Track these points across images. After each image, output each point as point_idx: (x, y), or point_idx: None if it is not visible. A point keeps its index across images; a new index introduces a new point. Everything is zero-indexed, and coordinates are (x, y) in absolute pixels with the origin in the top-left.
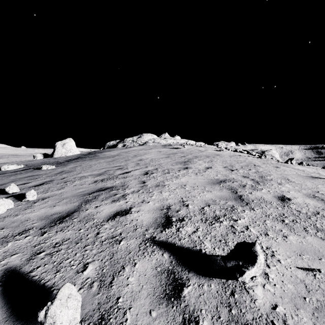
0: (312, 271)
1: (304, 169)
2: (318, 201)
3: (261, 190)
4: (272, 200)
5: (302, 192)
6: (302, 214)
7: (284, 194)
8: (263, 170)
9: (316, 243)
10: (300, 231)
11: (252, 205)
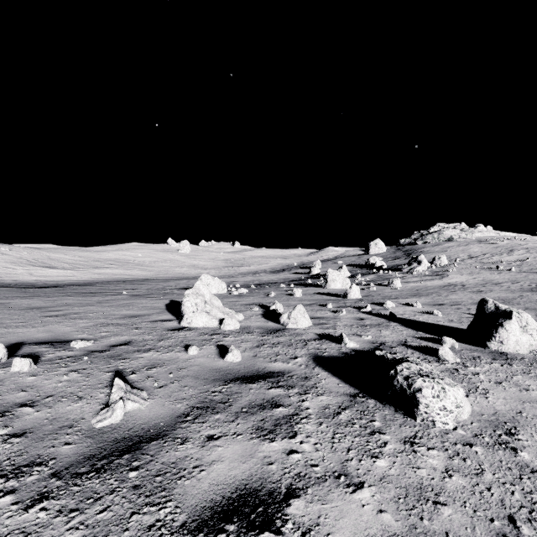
0: None
1: None
2: None
3: None
4: None
5: None
6: None
7: None
8: None
9: None
10: None
11: None
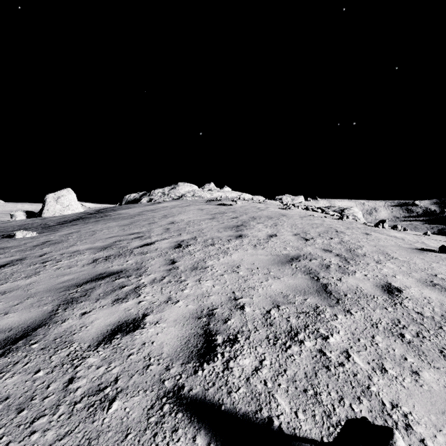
0: None
1: (404, 237)
2: (442, 293)
3: (354, 273)
4: (374, 292)
5: (414, 277)
6: (426, 319)
7: (389, 281)
8: (349, 239)
9: None
10: (436, 359)
11: (346, 303)
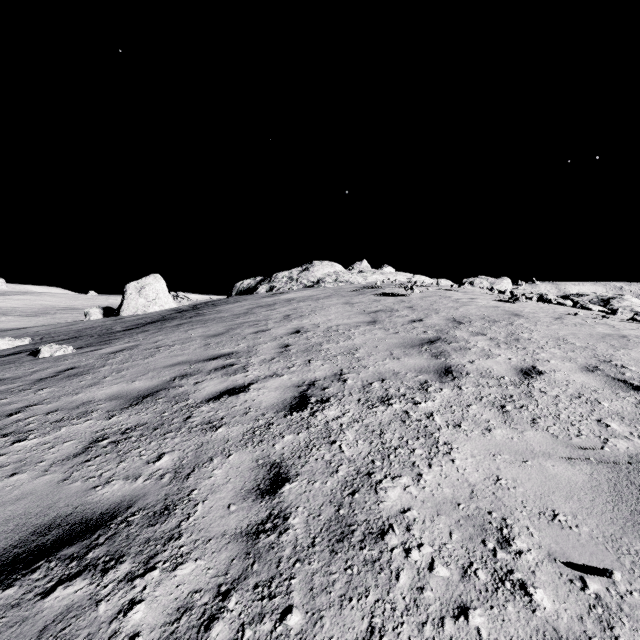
0: None
1: None
2: None
3: None
4: None
5: None
6: None
7: None
8: None
9: None
10: None
11: None
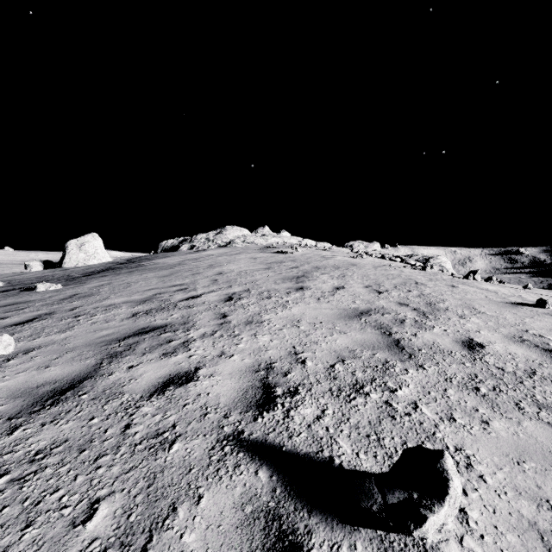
0: (547, 500)
1: (497, 290)
2: (530, 349)
3: (432, 328)
4: (453, 348)
5: (502, 332)
6: (507, 374)
7: (471, 337)
8: (431, 292)
9: (542, 435)
10: (510, 411)
11: (419, 358)
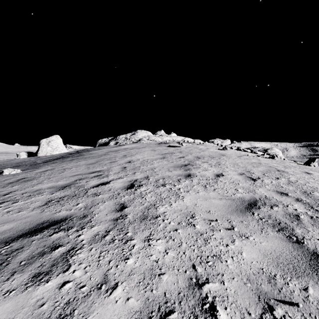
0: None
1: None
2: None
3: None
4: None
5: None
6: None
7: None
8: (296, 179)
9: None
10: None
11: None
